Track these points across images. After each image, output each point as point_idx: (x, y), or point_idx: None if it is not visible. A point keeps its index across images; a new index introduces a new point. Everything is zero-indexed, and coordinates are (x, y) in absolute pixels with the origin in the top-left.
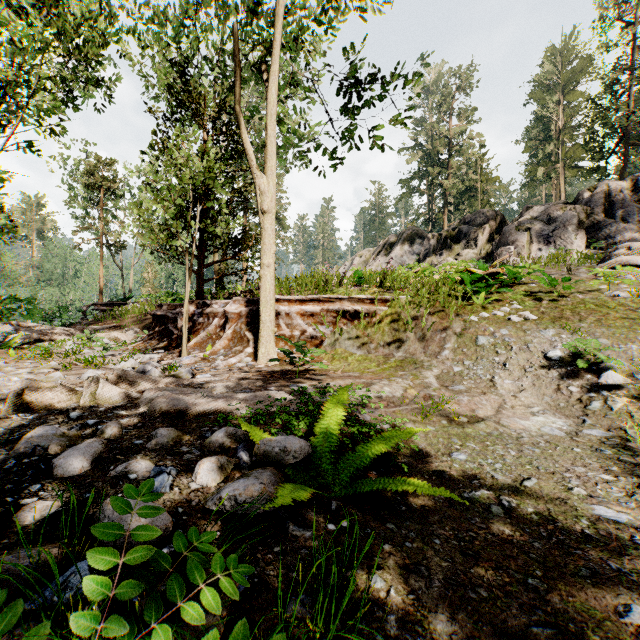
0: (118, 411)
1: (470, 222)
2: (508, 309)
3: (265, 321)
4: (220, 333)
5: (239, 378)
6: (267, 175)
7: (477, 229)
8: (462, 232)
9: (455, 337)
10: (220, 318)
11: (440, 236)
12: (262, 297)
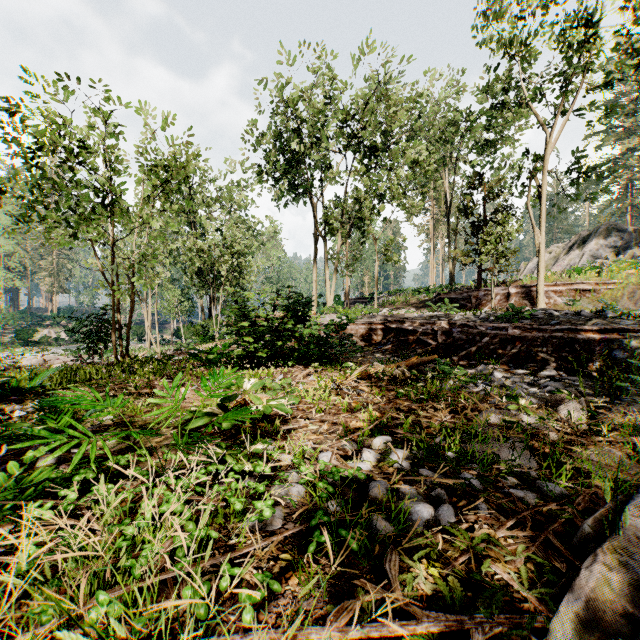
0: None
1: None
2: None
3: (540, 294)
4: (503, 303)
5: None
6: (541, 229)
7: None
8: None
9: None
10: (501, 296)
11: None
12: (538, 284)
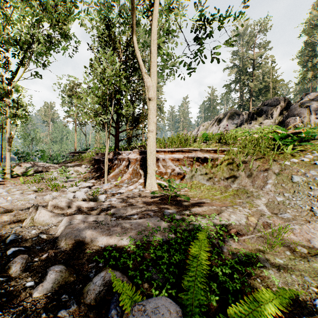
0: (42, 234)
1: (268, 104)
2: (311, 156)
3: (150, 164)
4: (126, 170)
5: (132, 202)
6: (151, 77)
7: (272, 108)
8: (263, 110)
9: (274, 176)
10: (126, 161)
11: (249, 113)
12: (148, 150)
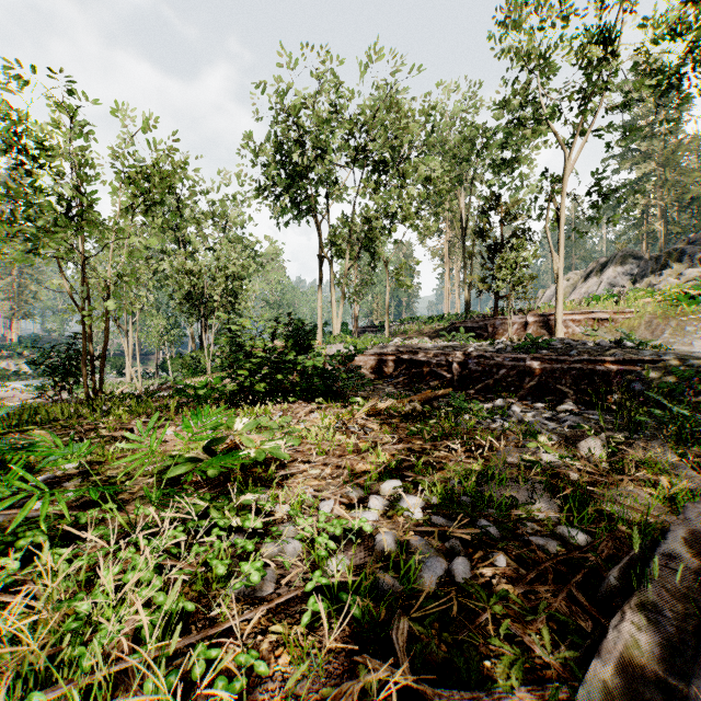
0: None
1: (694, 242)
2: None
3: (558, 323)
4: (521, 332)
5: None
6: (559, 254)
7: None
8: (684, 252)
9: (670, 328)
10: (518, 325)
11: (659, 257)
12: (556, 312)
